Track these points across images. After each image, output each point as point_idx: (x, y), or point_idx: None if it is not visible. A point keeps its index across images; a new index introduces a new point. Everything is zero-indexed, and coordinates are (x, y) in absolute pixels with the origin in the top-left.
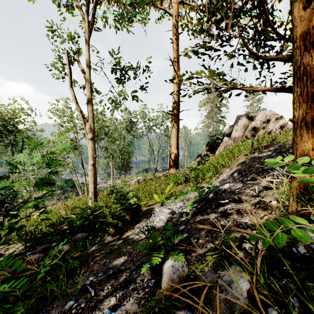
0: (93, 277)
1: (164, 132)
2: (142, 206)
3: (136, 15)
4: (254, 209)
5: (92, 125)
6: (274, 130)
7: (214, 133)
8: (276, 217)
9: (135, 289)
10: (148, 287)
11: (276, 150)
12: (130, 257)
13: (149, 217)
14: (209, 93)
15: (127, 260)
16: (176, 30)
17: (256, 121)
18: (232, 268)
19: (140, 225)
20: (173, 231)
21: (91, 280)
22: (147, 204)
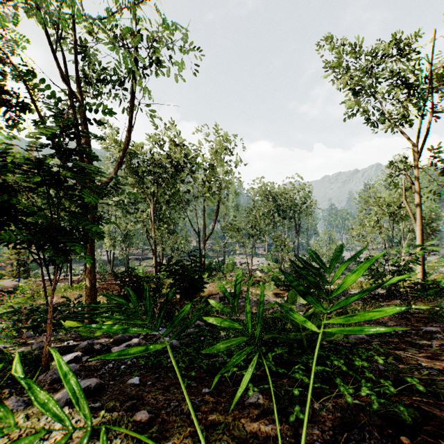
0: None
1: None
2: None
3: None
4: None
5: (421, 221)
6: None
7: None
8: None
9: None
10: None
11: None
12: None
13: None
14: None
15: None
16: None
17: None
18: None
19: None
20: None
21: None
22: None
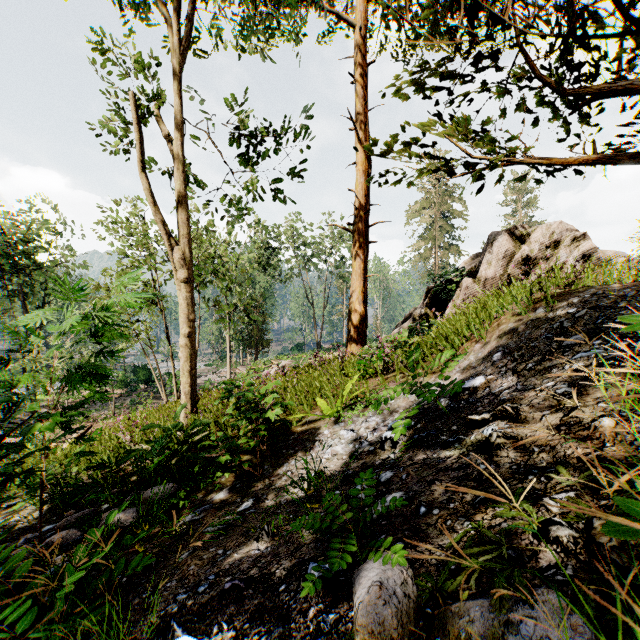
0: (186, 595)
1: (336, 268)
2: (293, 423)
3: (279, 25)
4: (556, 437)
5: (188, 252)
6: (569, 263)
7: (437, 271)
8: (620, 458)
9: (288, 636)
10: (321, 635)
11: (587, 304)
12: (271, 545)
13: (309, 449)
14: (448, 173)
15: (265, 552)
16: (363, 56)
17: (531, 244)
18: (542, 598)
19: (291, 467)
20: (374, 490)
21: (183, 604)
22: (305, 420)
